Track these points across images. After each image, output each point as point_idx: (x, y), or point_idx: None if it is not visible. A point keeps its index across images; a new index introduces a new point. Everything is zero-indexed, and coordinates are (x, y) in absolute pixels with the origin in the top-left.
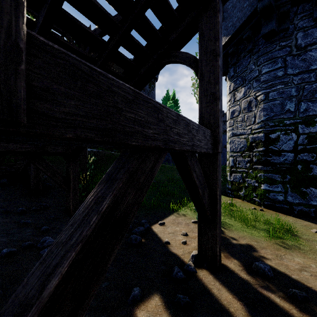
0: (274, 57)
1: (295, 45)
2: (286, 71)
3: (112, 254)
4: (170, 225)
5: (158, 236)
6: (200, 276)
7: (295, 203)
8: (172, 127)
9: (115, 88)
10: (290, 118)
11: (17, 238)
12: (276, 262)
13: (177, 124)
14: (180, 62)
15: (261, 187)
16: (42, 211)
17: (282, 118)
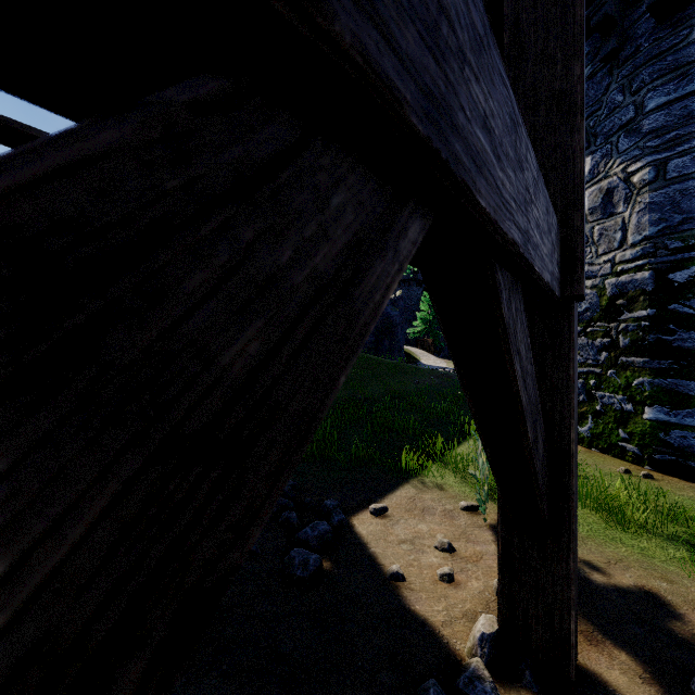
0: (683, 63)
1: None
2: None
3: None
4: (401, 515)
5: (369, 551)
6: None
7: None
8: (464, 55)
9: None
10: None
11: None
12: None
13: (484, 69)
14: None
15: (643, 416)
16: None
17: None
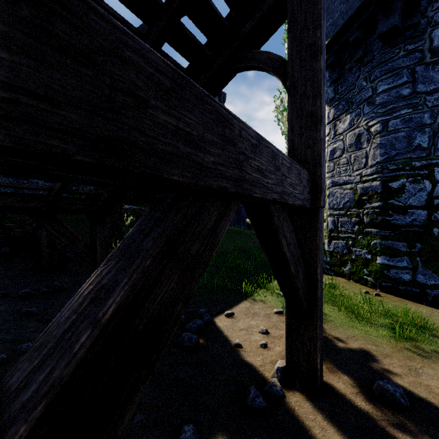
0: (396, 68)
1: (430, 49)
2: (415, 88)
3: (127, 407)
4: (241, 316)
5: (224, 334)
6: (292, 404)
7: (429, 285)
8: (249, 157)
9: (130, 54)
10: (422, 158)
11: (12, 336)
12: (410, 381)
13: (258, 152)
14: (257, 67)
15: (376, 261)
16: (56, 294)
17: (408, 158)
